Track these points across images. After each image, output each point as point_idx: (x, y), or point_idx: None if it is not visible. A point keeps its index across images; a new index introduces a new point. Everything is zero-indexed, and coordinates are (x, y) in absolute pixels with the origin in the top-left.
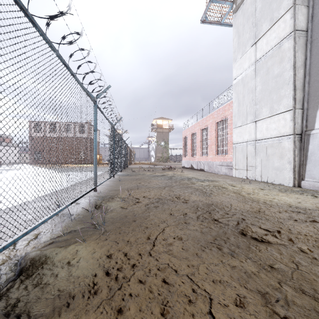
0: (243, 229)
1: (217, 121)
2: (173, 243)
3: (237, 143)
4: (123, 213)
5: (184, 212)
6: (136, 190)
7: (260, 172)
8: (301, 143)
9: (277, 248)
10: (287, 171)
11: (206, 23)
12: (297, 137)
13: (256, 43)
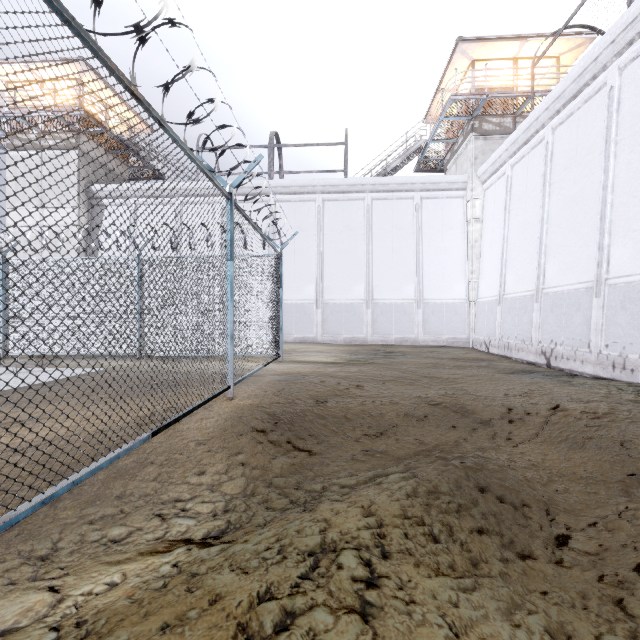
0: None
1: None
2: None
3: None
4: None
5: None
6: None
7: None
8: None
9: None
10: None
11: None
12: None
13: (44, 209)
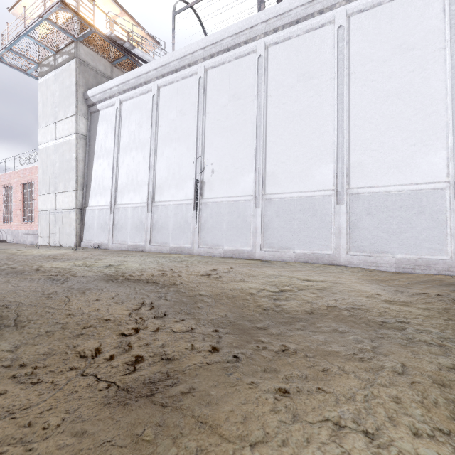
0: None
1: (24, 183)
2: None
3: (42, 211)
4: None
5: None
6: None
7: (59, 238)
8: (82, 215)
9: None
10: (73, 236)
11: (3, 62)
12: (79, 211)
13: (56, 123)
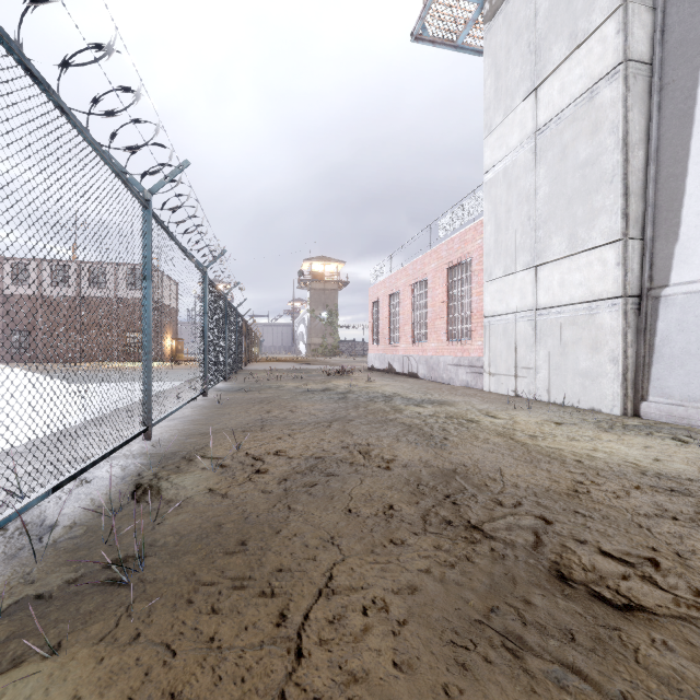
0: (558, 560)
1: (448, 266)
2: (364, 642)
3: (492, 316)
4: (212, 512)
5: (386, 501)
6: (257, 432)
7: (546, 381)
8: (639, 316)
9: (684, 640)
10: (608, 380)
11: (423, 41)
12: (631, 304)
13: (538, 90)
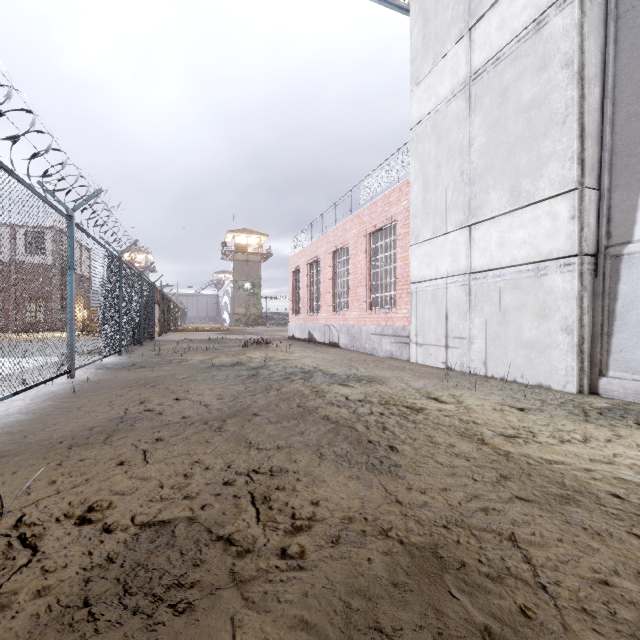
0: None
1: (371, 231)
2: None
3: (420, 282)
4: None
5: None
6: (93, 449)
7: (483, 352)
8: (596, 278)
9: None
10: (560, 352)
11: None
12: (587, 263)
13: (473, 30)
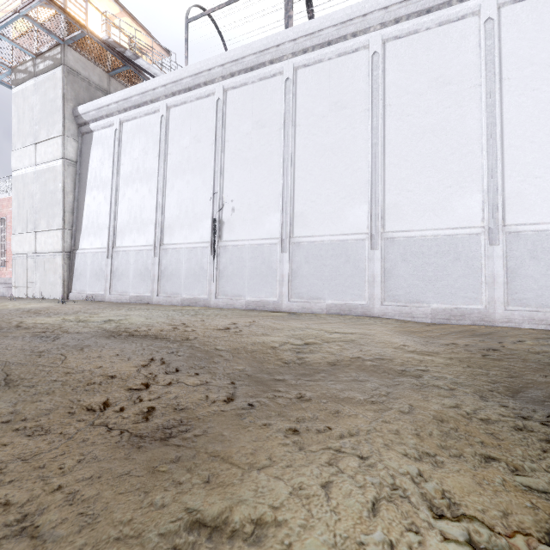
0: None
1: None
2: None
3: (17, 254)
4: None
5: None
6: None
7: (40, 288)
8: (70, 260)
9: None
10: (59, 286)
11: None
12: (67, 255)
13: (37, 145)
